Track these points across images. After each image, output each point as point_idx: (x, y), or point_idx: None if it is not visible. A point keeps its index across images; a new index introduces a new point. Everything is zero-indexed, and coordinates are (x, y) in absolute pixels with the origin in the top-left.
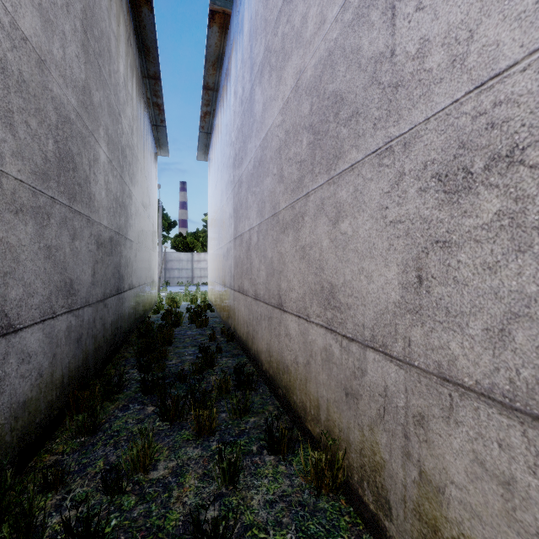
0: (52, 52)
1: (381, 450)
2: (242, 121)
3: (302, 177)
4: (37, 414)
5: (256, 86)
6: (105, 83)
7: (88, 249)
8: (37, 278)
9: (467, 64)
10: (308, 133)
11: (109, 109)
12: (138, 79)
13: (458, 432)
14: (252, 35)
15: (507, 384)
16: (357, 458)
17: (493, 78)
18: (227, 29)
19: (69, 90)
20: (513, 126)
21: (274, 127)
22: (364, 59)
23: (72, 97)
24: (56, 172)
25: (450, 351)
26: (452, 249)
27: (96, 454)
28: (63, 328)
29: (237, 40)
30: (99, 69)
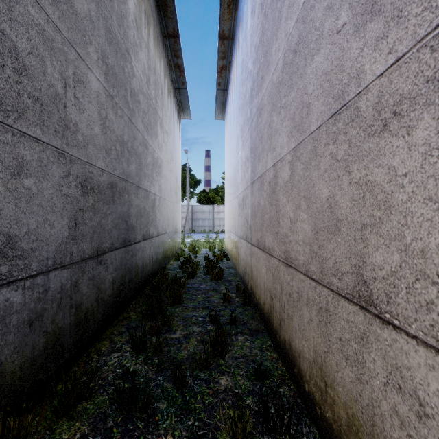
0: None
1: None
2: (263, 28)
3: None
4: None
5: None
6: (101, 0)
7: (59, 193)
8: None
9: None
10: None
11: (108, 35)
12: (157, 35)
13: None
14: None
15: None
16: None
17: None
18: None
19: None
20: None
21: None
22: None
23: None
24: None
25: None
26: None
27: None
28: None
29: None
30: None
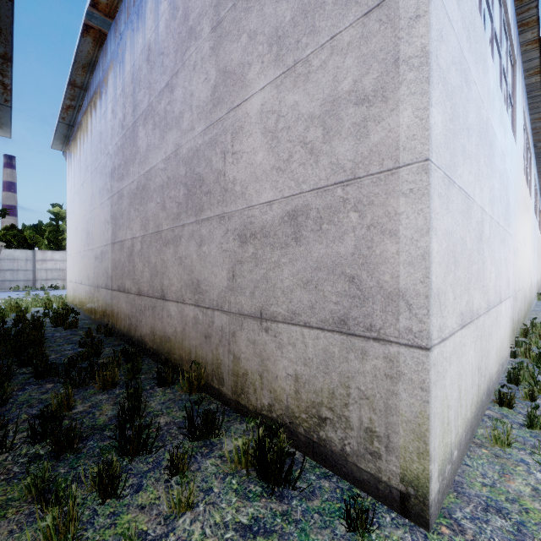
0: None
1: (220, 357)
2: (124, 143)
3: (180, 213)
4: None
5: (140, 125)
6: None
7: None
8: None
9: (246, 197)
10: (184, 188)
11: None
12: None
13: (244, 332)
14: (135, 80)
15: (254, 310)
16: (211, 367)
17: (251, 207)
18: (103, 44)
19: None
20: (255, 225)
21: (158, 169)
22: (213, 167)
23: None
24: None
25: (242, 303)
26: (242, 264)
27: (15, 413)
28: None
29: (117, 67)
30: None
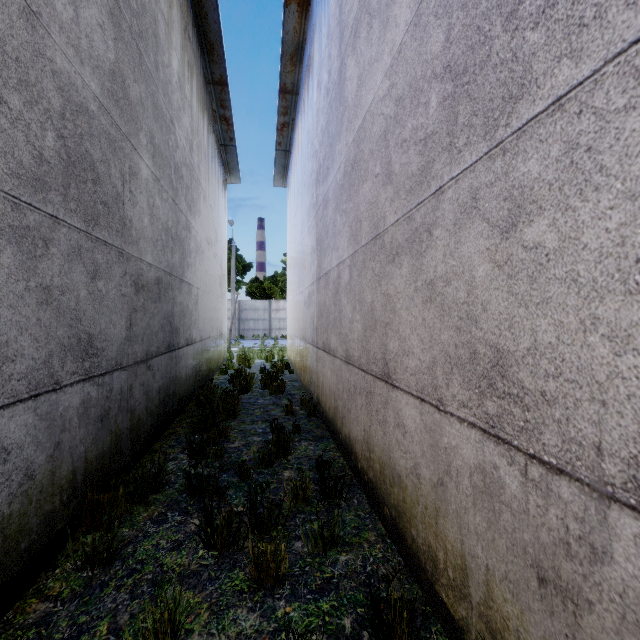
0: (54, 6)
1: None
2: (328, 117)
3: (429, 163)
4: (22, 536)
5: (347, 57)
6: (149, 76)
7: (119, 293)
8: (22, 333)
9: None
10: (441, 82)
11: (155, 112)
12: (200, 84)
13: None
14: None
15: None
16: None
17: None
18: (309, 5)
19: (86, 69)
20: None
21: (377, 103)
22: None
23: (92, 80)
24: (62, 180)
25: None
26: None
27: (102, 606)
28: (75, 403)
29: (322, 12)
30: (139, 55)
